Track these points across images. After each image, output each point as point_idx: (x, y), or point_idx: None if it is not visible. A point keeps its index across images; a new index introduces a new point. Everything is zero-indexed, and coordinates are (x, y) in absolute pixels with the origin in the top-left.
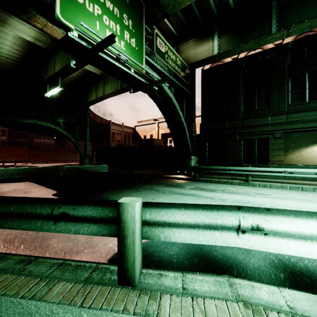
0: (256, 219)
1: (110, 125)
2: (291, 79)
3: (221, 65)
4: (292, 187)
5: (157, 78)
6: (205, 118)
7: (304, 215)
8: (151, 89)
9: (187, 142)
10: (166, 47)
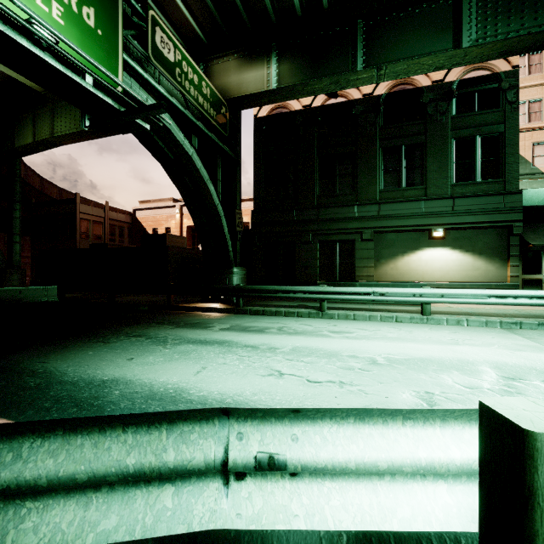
0: (270, 438)
1: (76, 204)
2: (385, 151)
3: (285, 114)
4: (384, 318)
5: (142, 100)
6: (260, 201)
7: (377, 415)
8: (134, 126)
9: (226, 242)
10: (177, 53)
